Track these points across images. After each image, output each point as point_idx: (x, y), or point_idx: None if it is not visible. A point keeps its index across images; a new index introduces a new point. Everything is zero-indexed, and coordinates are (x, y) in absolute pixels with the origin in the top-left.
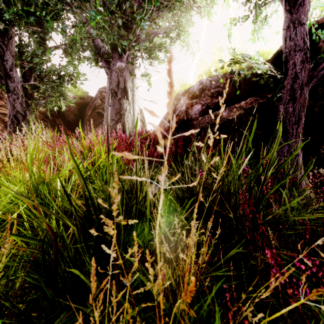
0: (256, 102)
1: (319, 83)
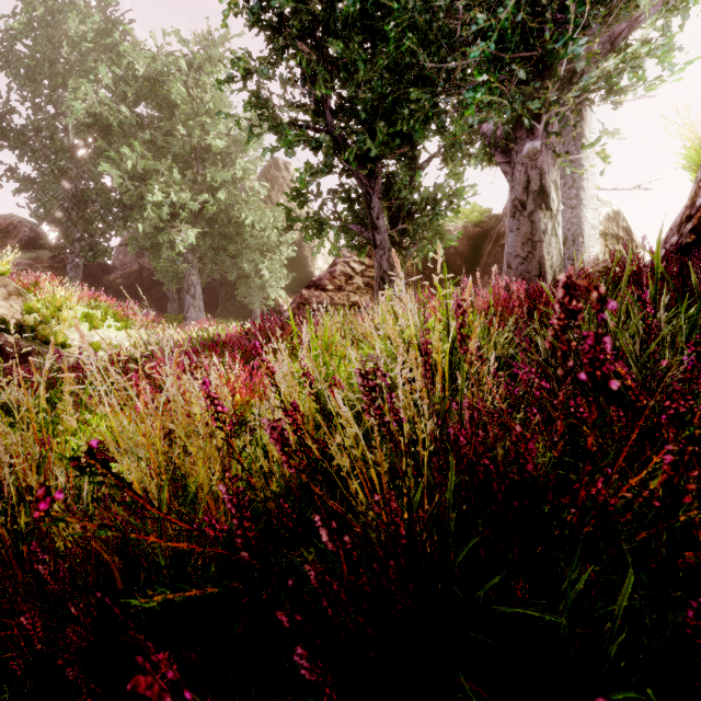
0: None
1: None
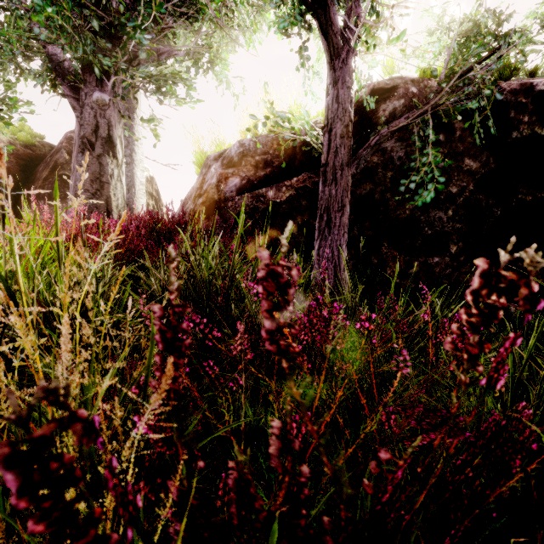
0: (311, 181)
1: (379, 163)
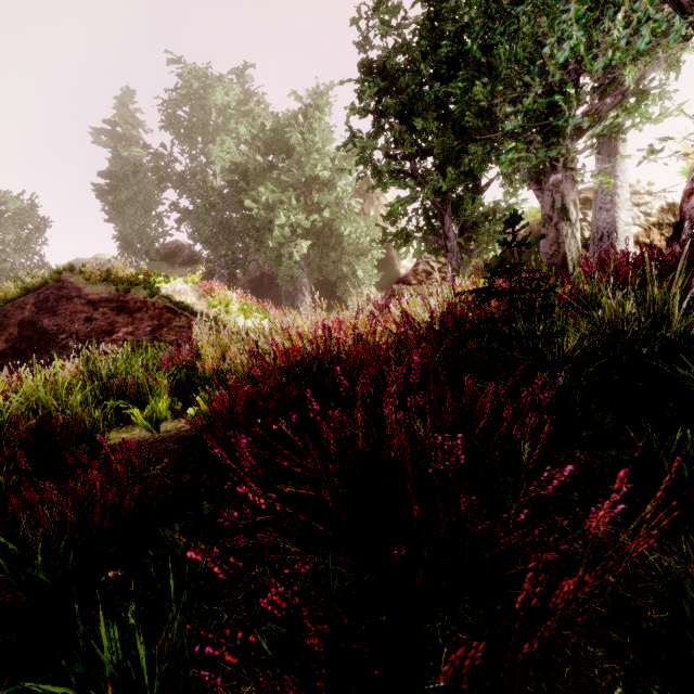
0: None
1: None
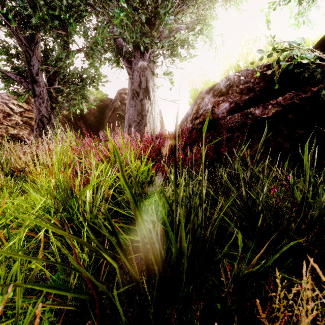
0: (298, 97)
1: None
